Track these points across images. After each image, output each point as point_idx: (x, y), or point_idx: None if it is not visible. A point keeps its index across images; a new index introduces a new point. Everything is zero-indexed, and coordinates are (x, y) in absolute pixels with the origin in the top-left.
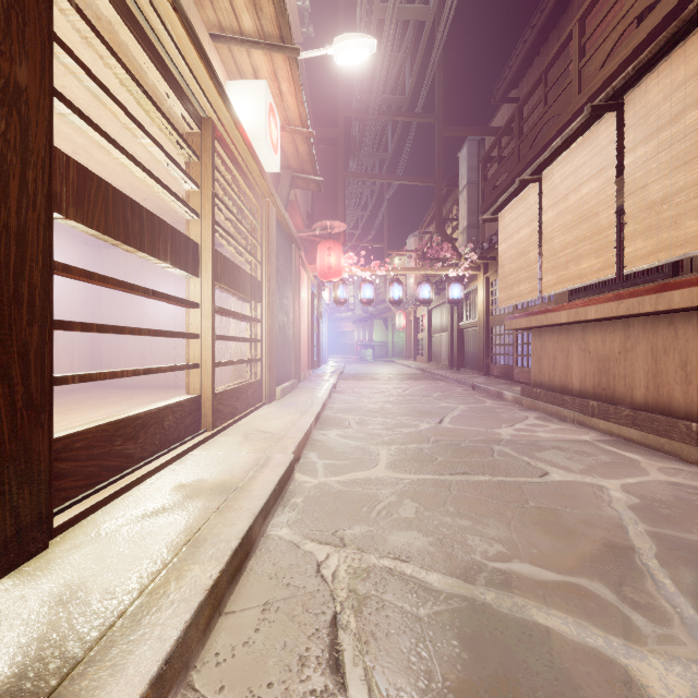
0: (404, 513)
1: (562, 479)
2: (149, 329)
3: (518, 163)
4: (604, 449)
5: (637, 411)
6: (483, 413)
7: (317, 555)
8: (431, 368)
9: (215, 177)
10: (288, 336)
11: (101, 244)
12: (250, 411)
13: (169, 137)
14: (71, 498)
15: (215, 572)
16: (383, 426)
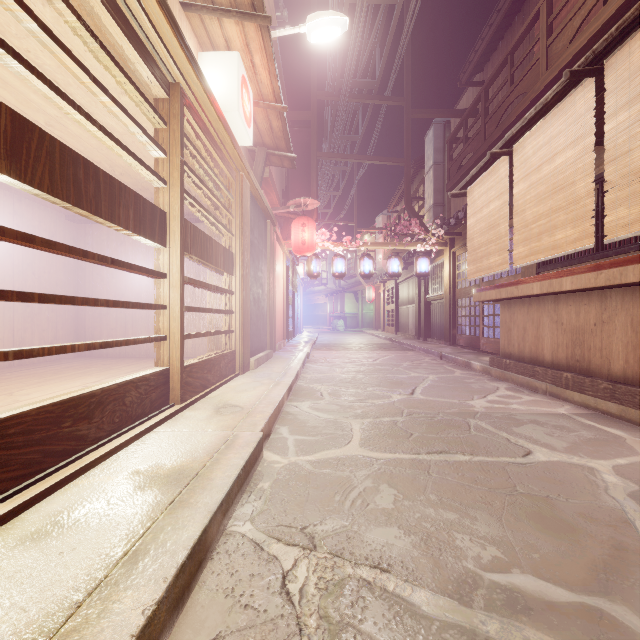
0: (381, 502)
1: (547, 459)
2: (108, 300)
3: (484, 141)
4: (584, 424)
5: (616, 384)
6: (454, 384)
7: (283, 561)
8: (399, 338)
9: (185, 145)
10: (263, 308)
11: (85, 220)
12: (223, 383)
13: (140, 108)
14: (2, 492)
15: (150, 603)
16: (355, 398)
